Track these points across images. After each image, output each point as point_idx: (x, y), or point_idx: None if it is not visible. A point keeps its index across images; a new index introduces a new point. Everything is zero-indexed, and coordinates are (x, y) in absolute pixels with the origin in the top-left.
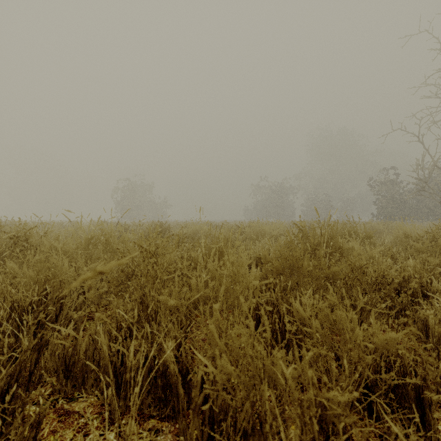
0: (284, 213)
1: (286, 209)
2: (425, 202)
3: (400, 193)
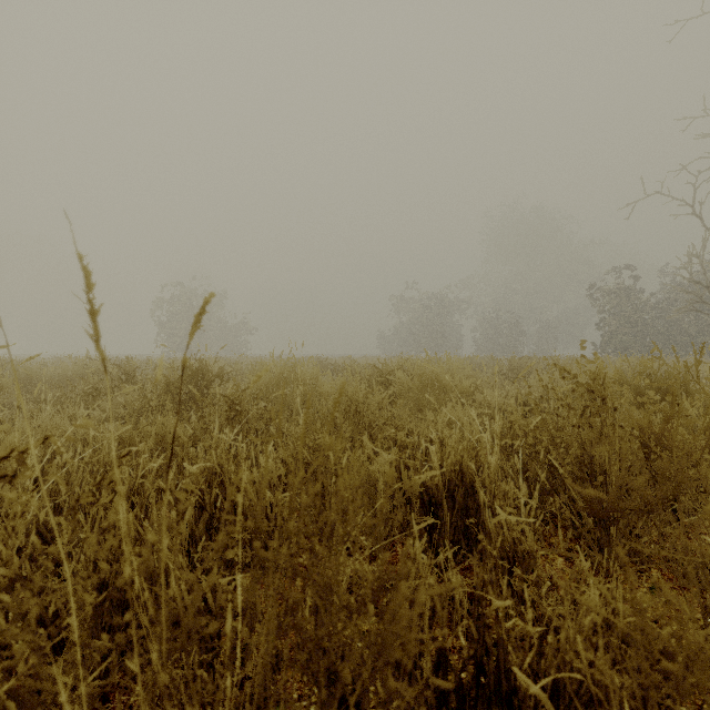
0: (445, 343)
1: (448, 337)
2: (681, 324)
3: (640, 309)
